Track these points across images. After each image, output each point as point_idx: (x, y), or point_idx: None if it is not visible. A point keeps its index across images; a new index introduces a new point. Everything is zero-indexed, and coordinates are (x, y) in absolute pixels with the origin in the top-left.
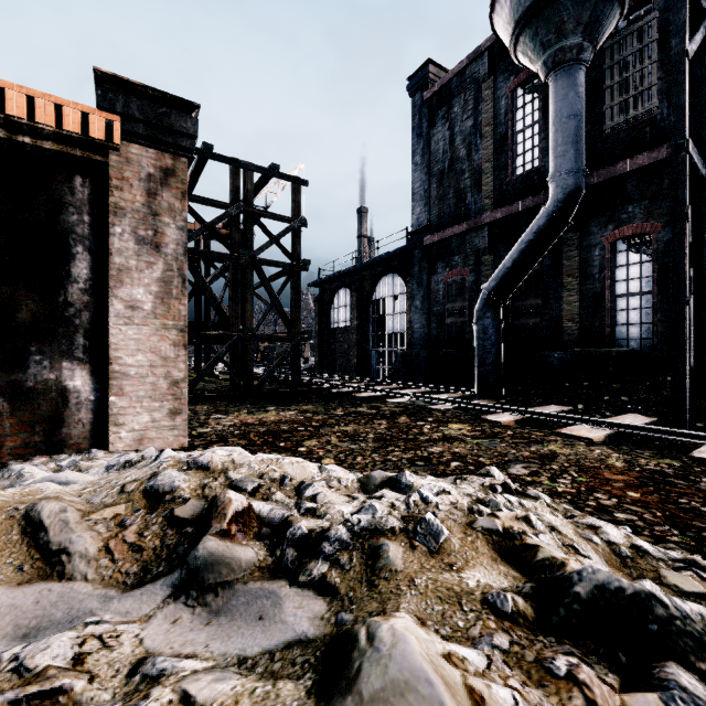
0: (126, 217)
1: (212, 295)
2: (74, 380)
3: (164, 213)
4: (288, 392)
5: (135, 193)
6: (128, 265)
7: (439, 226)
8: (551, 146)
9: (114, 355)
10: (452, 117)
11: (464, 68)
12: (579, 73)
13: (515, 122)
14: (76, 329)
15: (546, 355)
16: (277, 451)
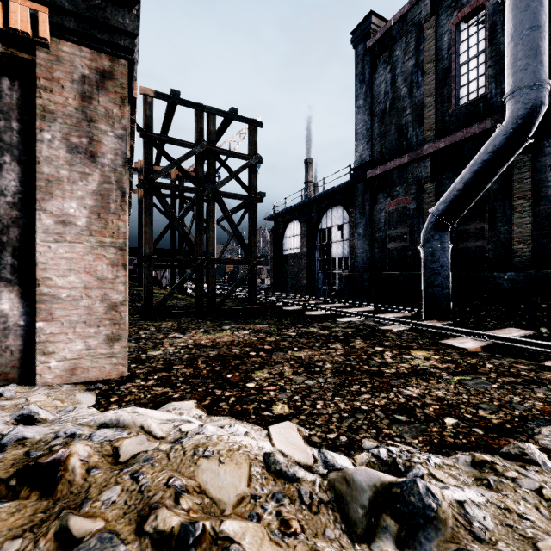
0: (56, 122)
1: (179, 223)
2: (0, 303)
3: (101, 119)
4: (246, 309)
5: (66, 96)
6: (58, 175)
7: (381, 161)
8: (508, 62)
9: (42, 276)
10: (394, 60)
11: (406, 13)
12: None
13: (458, 56)
14: (3, 247)
15: (495, 277)
16: (221, 387)
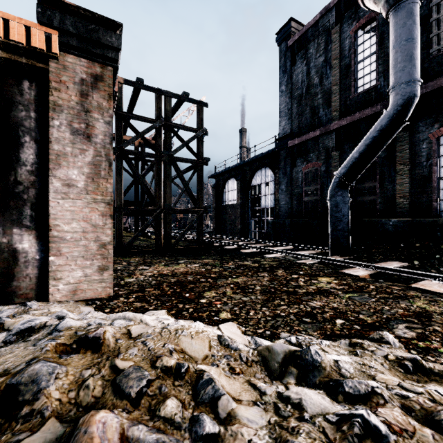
0: (63, 113)
1: (143, 182)
2: (22, 243)
3: (94, 110)
4: (194, 248)
5: (70, 94)
6: (65, 151)
7: (299, 133)
8: (391, 64)
9: (53, 223)
10: (308, 56)
11: (318, 21)
12: (416, 6)
13: (357, 55)
14: (24, 202)
15: (383, 223)
16: (182, 302)
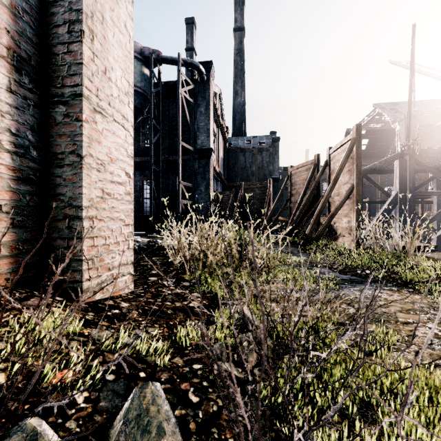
0: None
1: None
2: None
3: None
4: None
5: None
6: None
7: None
8: None
9: None
10: None
11: None
12: None
13: None
14: None
15: None
16: None
